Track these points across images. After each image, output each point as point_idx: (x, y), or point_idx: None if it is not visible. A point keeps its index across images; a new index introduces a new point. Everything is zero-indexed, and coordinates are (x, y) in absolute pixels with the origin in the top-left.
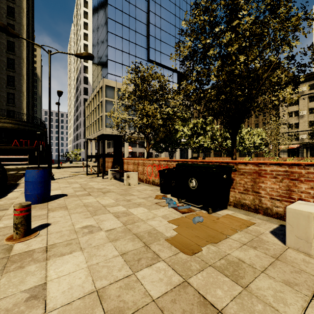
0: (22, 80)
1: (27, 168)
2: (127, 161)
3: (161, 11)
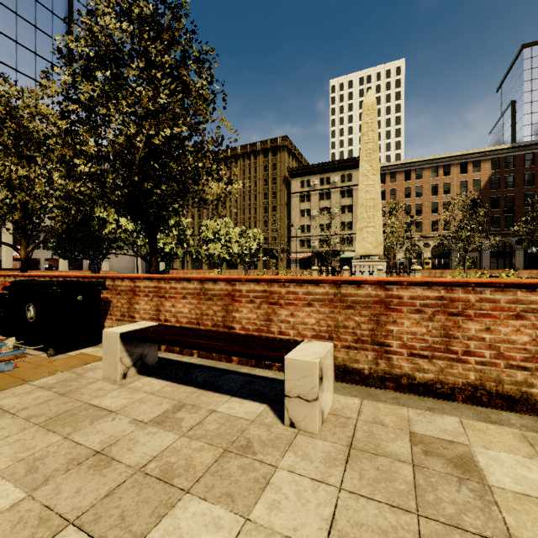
0: None
1: None
2: None
3: None
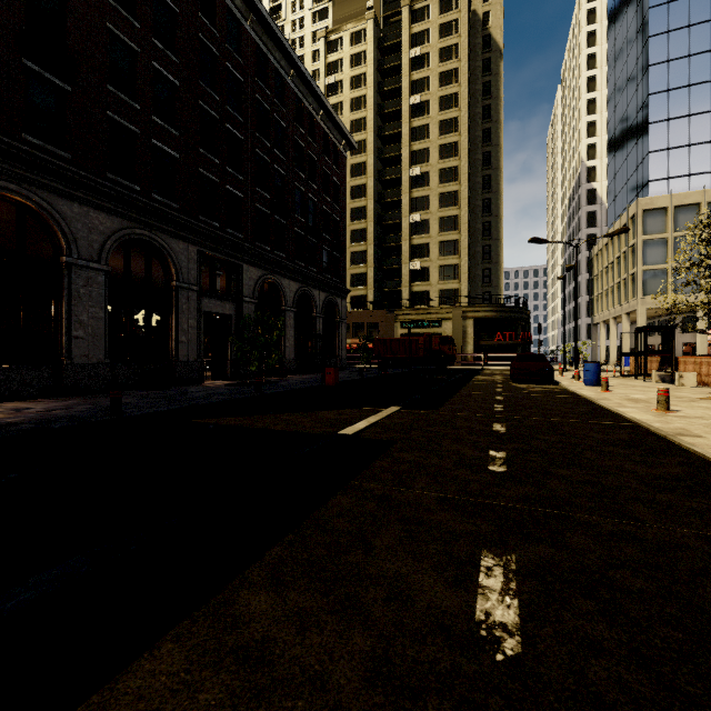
0: (499, 246)
1: (586, 362)
2: (684, 360)
3: None
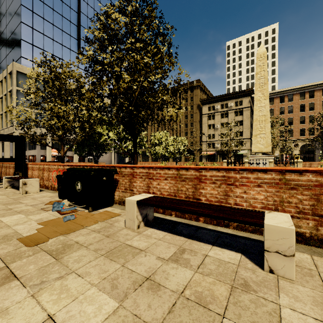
0: None
1: None
2: (32, 166)
3: (95, 3)
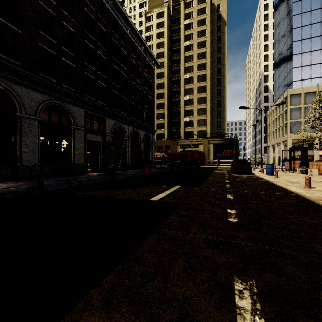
0: (225, 111)
1: (267, 164)
2: (312, 163)
3: None
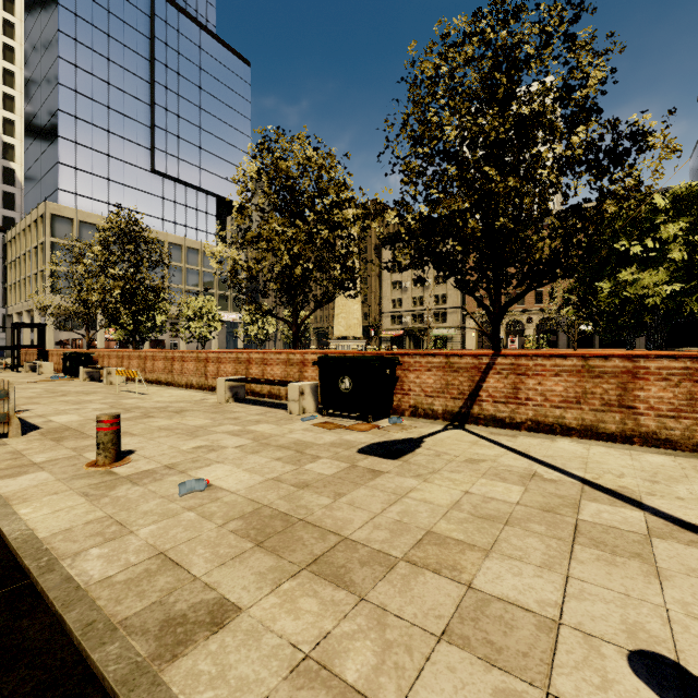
0: None
1: None
2: (52, 352)
3: (180, 83)
